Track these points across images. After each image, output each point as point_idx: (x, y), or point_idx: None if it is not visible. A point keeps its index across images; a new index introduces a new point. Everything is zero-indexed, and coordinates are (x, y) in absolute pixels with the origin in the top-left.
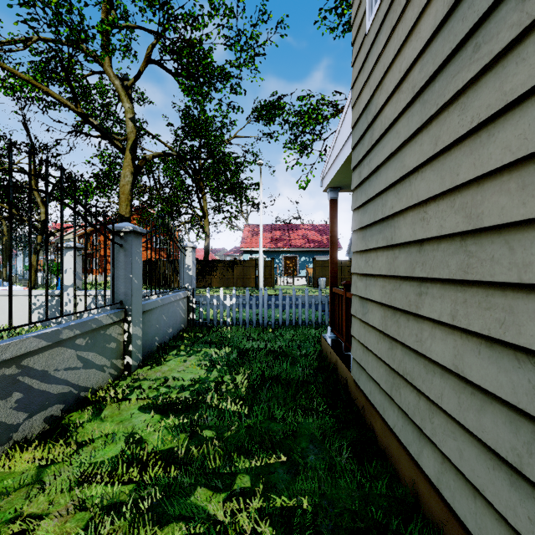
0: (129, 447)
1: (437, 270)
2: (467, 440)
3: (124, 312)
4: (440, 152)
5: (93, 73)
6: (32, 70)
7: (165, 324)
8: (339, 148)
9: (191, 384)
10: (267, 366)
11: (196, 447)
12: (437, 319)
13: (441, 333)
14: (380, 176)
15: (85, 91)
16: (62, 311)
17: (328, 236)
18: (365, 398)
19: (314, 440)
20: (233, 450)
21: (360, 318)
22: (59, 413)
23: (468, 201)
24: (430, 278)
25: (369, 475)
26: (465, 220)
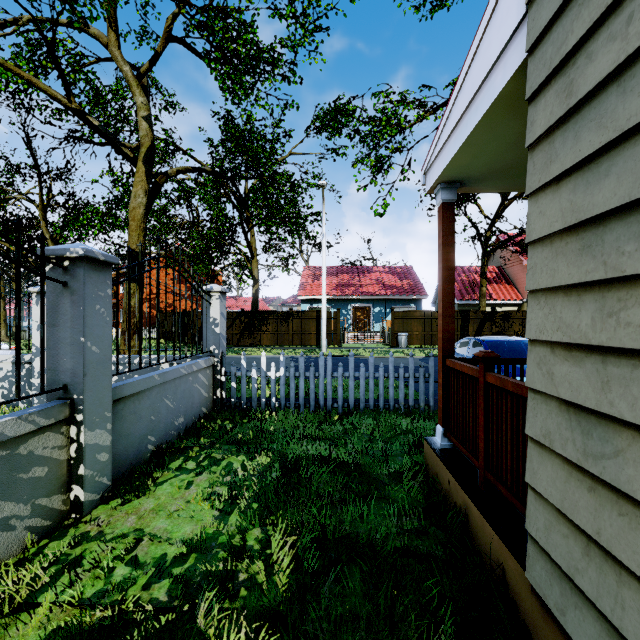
0: None
1: None
2: None
3: (71, 405)
4: None
5: (97, 60)
6: (14, 55)
7: (168, 413)
8: (477, 83)
9: (181, 556)
10: (330, 502)
11: None
12: None
13: None
14: None
15: (98, 95)
16: None
17: (409, 281)
18: None
19: None
20: None
21: (573, 459)
22: None
23: None
24: None
25: None
26: None
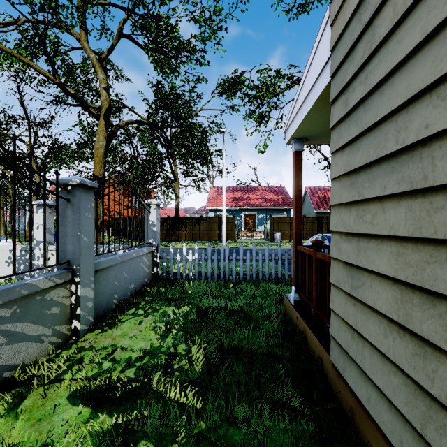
0: None
1: None
2: None
3: (72, 272)
4: None
5: (72, 48)
6: (17, 46)
7: (125, 281)
8: (310, 86)
9: (140, 357)
10: (226, 331)
11: None
12: None
13: None
14: (392, 88)
15: (70, 70)
16: None
17: (282, 196)
18: (356, 399)
19: None
20: None
21: (347, 291)
22: None
23: None
24: None
25: None
26: None
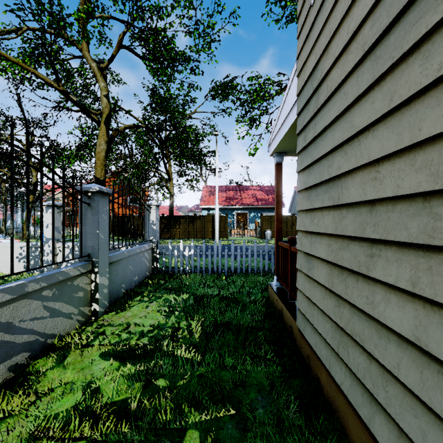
0: (85, 398)
1: (393, 232)
2: (433, 422)
3: (92, 264)
4: (396, 108)
5: (73, 57)
6: (21, 55)
7: (131, 273)
8: (285, 116)
9: (151, 330)
10: (219, 312)
11: (150, 398)
12: (393, 284)
13: (398, 300)
14: (326, 138)
15: (69, 74)
16: (28, 265)
17: (273, 196)
18: (310, 348)
19: (262, 390)
20: (184, 403)
21: (305, 272)
22: (25, 360)
23: (434, 157)
24: (383, 240)
25: (317, 431)
26: (430, 179)
